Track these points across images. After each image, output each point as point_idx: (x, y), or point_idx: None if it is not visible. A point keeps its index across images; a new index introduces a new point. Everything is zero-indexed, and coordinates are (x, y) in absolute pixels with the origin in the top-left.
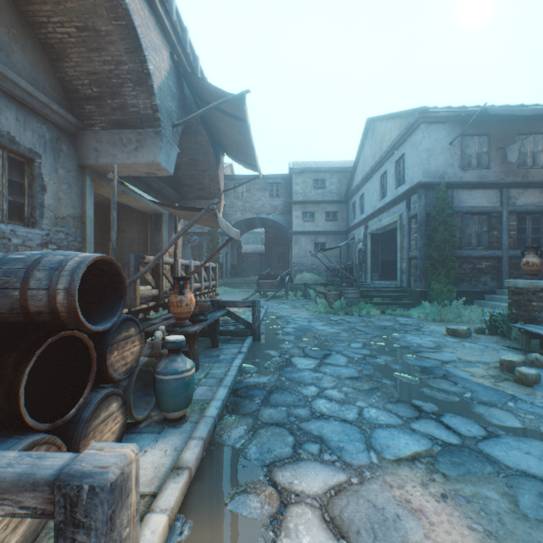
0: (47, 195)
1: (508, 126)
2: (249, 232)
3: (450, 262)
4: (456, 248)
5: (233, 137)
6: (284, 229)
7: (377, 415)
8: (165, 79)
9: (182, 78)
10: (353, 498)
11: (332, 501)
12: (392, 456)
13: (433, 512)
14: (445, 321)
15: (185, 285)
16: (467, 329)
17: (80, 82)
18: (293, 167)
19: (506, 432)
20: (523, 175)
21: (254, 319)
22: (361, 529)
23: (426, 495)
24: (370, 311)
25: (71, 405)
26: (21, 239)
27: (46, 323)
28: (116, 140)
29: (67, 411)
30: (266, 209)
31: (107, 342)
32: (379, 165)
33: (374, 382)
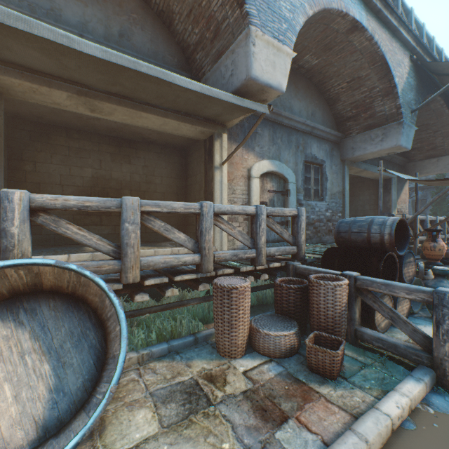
0: (327, 182)
1: None
2: None
3: None
4: None
5: None
6: None
7: None
8: (404, 80)
9: (418, 68)
10: None
11: None
12: None
13: None
14: None
15: (436, 235)
16: None
17: (344, 111)
18: None
19: None
20: None
21: None
22: None
23: None
24: None
25: None
26: (318, 208)
27: (376, 248)
28: (366, 138)
29: None
30: None
31: (401, 261)
32: None
33: None
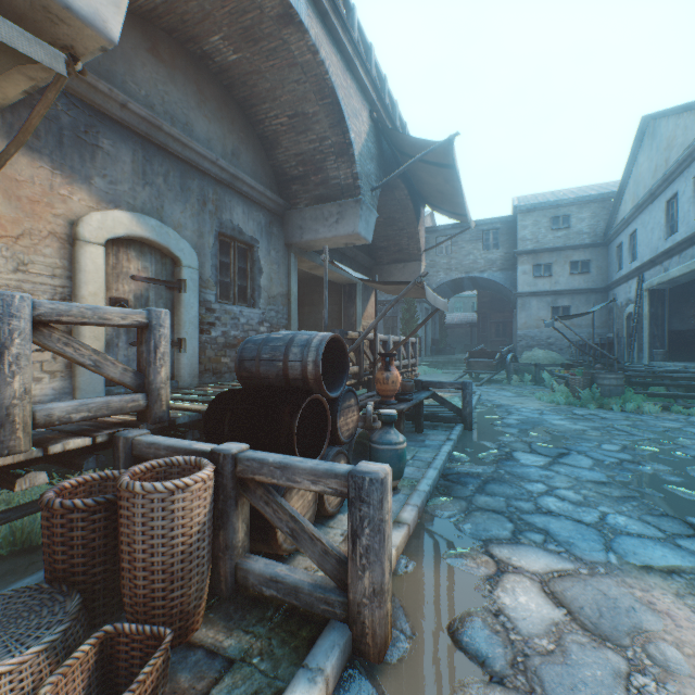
0: (262, 277)
1: None
2: (455, 297)
3: None
4: None
5: (437, 186)
6: (505, 290)
7: (627, 523)
8: (364, 142)
9: (380, 134)
10: (579, 583)
11: (553, 581)
12: (638, 562)
13: (683, 618)
14: None
15: (390, 362)
16: None
17: (288, 165)
18: (517, 205)
19: None
20: None
21: (465, 404)
22: (584, 607)
23: (678, 603)
24: (641, 406)
25: (316, 454)
26: (246, 319)
27: (298, 388)
28: (318, 215)
29: (314, 458)
30: (479, 265)
31: (336, 408)
32: (664, 184)
33: (630, 490)
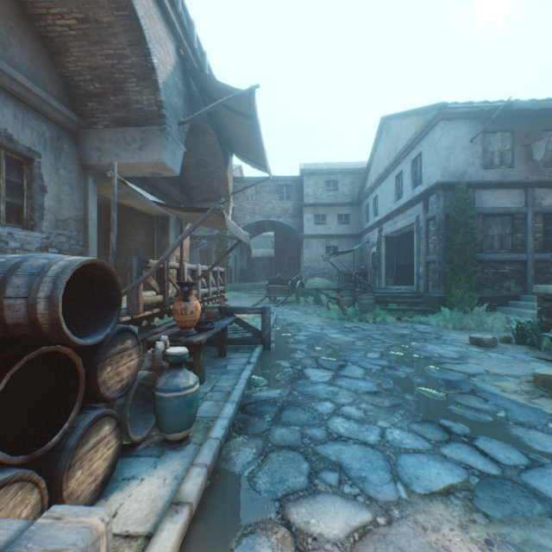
0: (47, 196)
1: (533, 122)
2: (259, 236)
3: (472, 266)
4: (477, 251)
5: (242, 136)
6: (295, 232)
7: (402, 437)
8: (170, 74)
9: (189, 74)
10: (381, 544)
11: (356, 548)
12: (423, 490)
13: None
14: (466, 329)
15: (190, 291)
16: (493, 338)
17: (81, 78)
18: (304, 169)
19: (551, 460)
20: (550, 173)
21: (264, 327)
22: None
23: (467, 541)
24: (385, 318)
25: (54, 431)
26: (19, 243)
27: (26, 337)
28: (120, 138)
29: (49, 439)
30: (276, 212)
31: (98, 357)
32: (394, 165)
33: (395, 397)
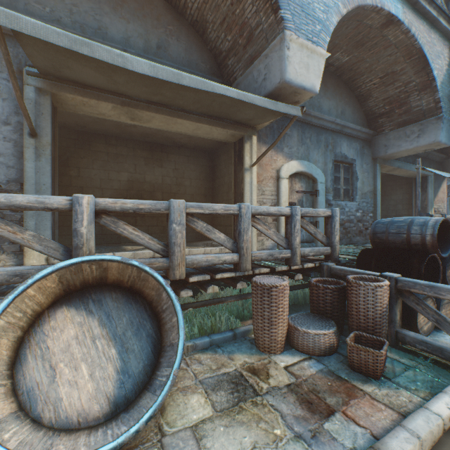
0: (357, 182)
1: None
2: None
3: None
4: None
5: None
6: None
7: None
8: (444, 72)
9: None
10: None
11: None
12: None
13: None
14: None
15: None
16: None
17: (376, 108)
18: None
19: None
20: None
21: None
22: None
23: None
24: None
25: None
26: (348, 208)
27: (416, 249)
28: (400, 135)
29: None
30: None
31: (444, 263)
32: None
33: None
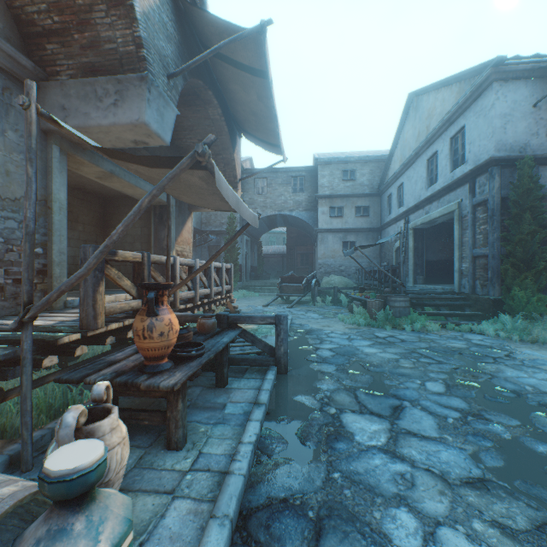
0: None
1: None
2: (270, 232)
3: (542, 261)
4: (542, 242)
5: (251, 105)
6: (308, 227)
7: None
8: (154, 6)
9: (183, 19)
10: None
11: None
12: None
13: None
14: (537, 342)
15: (160, 298)
16: None
17: (34, 8)
18: (318, 157)
19: None
20: None
21: (279, 342)
22: None
23: None
24: (426, 325)
25: None
26: None
27: None
28: (88, 92)
29: None
30: (289, 205)
31: None
32: (426, 145)
33: (529, 500)
